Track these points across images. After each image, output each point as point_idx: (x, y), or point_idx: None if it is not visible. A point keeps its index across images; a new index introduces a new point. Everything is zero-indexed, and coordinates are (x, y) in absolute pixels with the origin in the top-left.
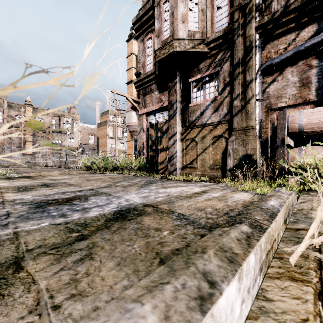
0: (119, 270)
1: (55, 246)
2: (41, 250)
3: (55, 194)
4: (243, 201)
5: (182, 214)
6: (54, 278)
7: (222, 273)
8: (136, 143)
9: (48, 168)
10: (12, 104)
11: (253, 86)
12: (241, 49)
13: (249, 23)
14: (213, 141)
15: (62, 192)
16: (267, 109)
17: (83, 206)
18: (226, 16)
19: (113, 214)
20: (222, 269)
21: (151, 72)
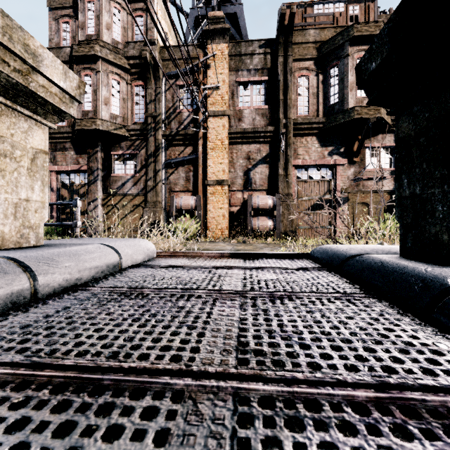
0: None
1: None
2: None
3: None
4: None
5: None
6: None
7: None
8: None
9: None
10: None
11: (160, 174)
12: (153, 145)
13: (157, 130)
14: (133, 208)
15: None
16: (169, 190)
17: None
18: (143, 113)
19: None
20: None
21: (65, 130)
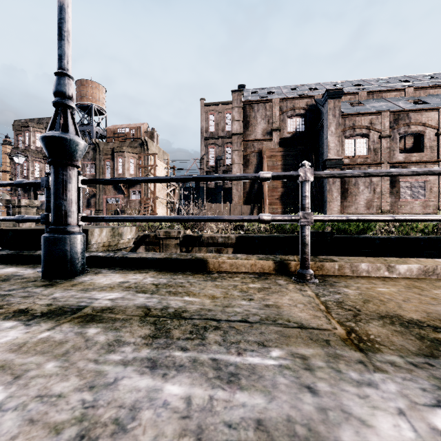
0: None
1: None
2: None
3: None
4: None
5: None
6: None
7: None
8: None
9: None
10: None
11: None
12: None
13: None
14: None
15: None
16: None
17: None
18: None
19: None
20: None
21: None
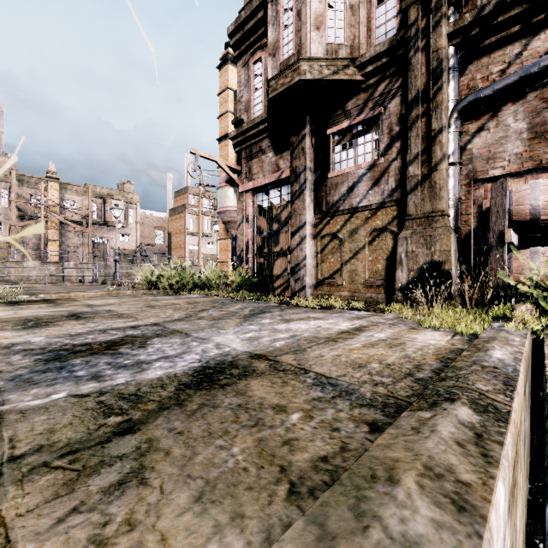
0: (200, 514)
1: (71, 448)
2: (39, 458)
3: (88, 333)
4: (435, 348)
5: (324, 374)
6: (54, 536)
7: (449, 547)
8: (235, 243)
9: (85, 285)
10: (26, 177)
11: (443, 139)
12: (422, 73)
13: (436, 28)
14: (370, 237)
15: (103, 328)
16: (468, 180)
17: (136, 358)
18: (395, 16)
19: (193, 375)
20: (446, 534)
21: (260, 118)
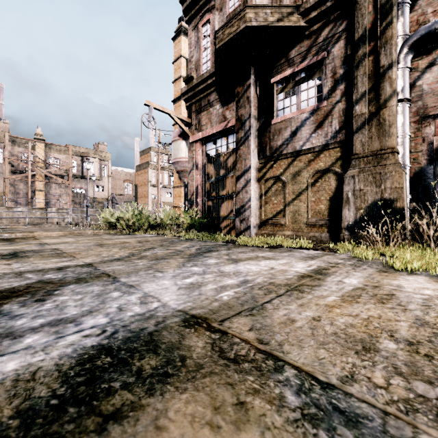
0: None
1: None
2: None
3: None
4: None
5: (313, 375)
6: None
7: None
8: (187, 189)
9: (60, 227)
10: (17, 138)
11: (393, 75)
12: (368, 12)
13: None
14: (313, 179)
15: (23, 270)
16: (418, 117)
17: (9, 323)
18: None
19: (66, 375)
20: None
21: (208, 73)
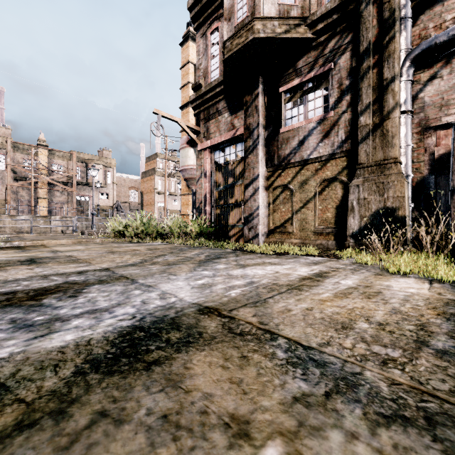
0: None
1: None
2: None
3: (26, 279)
4: (424, 299)
5: (299, 342)
6: None
7: None
8: (195, 197)
9: (66, 235)
10: (20, 144)
11: (396, 88)
12: (373, 26)
13: None
14: (320, 188)
15: (47, 274)
16: (420, 128)
17: (54, 312)
18: None
19: (113, 342)
20: None
21: (217, 81)
